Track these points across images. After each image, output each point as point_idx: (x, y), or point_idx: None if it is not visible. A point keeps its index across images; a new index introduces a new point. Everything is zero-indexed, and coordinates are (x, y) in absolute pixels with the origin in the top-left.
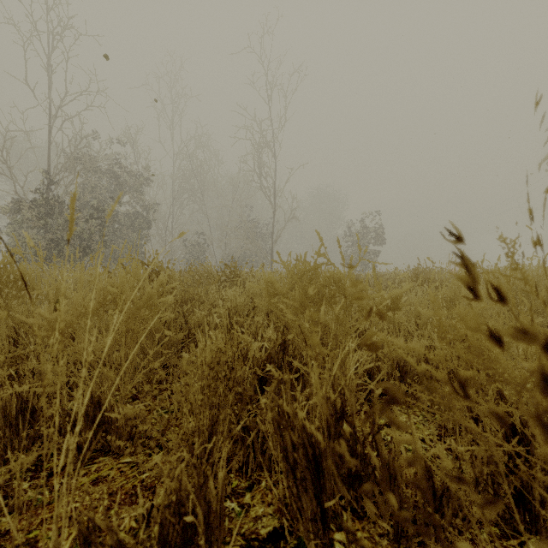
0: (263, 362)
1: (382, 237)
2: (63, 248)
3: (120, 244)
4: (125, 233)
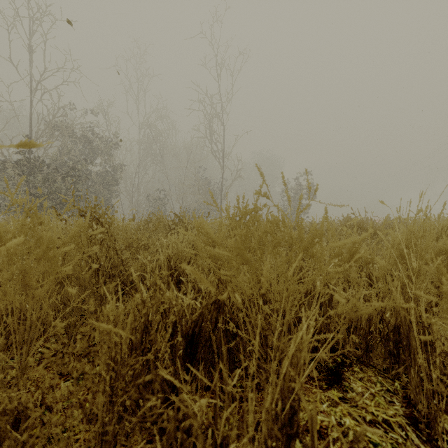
0: (193, 323)
1: (313, 193)
2: (43, 202)
3: (93, 198)
4: (97, 189)
